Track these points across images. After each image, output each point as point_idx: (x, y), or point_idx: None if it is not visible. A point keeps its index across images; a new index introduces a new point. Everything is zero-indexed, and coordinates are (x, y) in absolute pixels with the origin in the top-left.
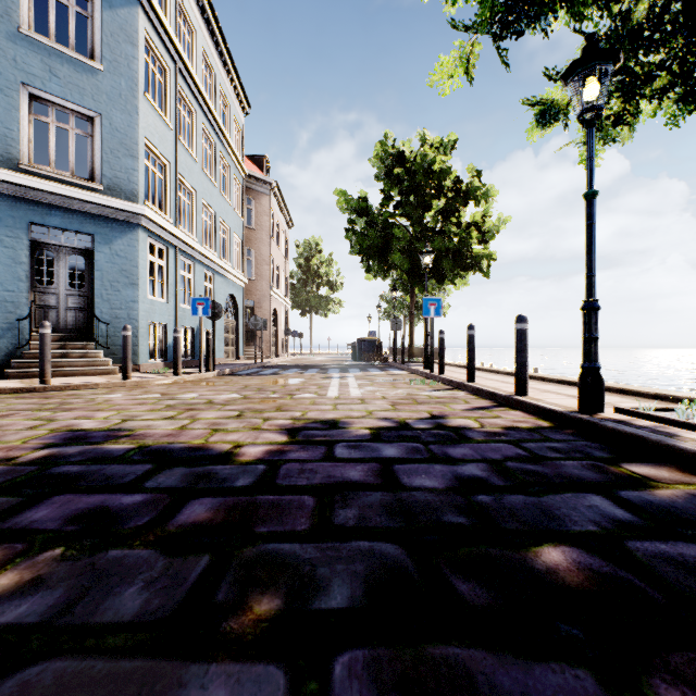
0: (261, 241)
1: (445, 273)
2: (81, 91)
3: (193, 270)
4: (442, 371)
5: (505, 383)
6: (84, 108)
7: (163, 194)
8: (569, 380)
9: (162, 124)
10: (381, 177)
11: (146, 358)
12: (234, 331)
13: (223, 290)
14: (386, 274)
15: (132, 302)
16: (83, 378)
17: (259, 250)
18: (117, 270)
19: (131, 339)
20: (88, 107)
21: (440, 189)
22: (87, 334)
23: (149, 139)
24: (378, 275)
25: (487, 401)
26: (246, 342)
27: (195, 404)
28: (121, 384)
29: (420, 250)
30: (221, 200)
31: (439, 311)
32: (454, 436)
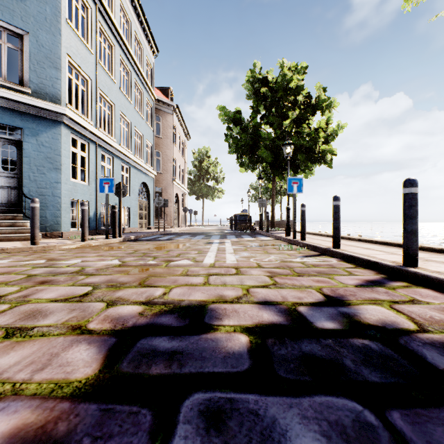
0: (166, 146)
1: (298, 165)
2: (11, 13)
3: (112, 162)
4: (303, 238)
5: (369, 249)
6: (14, 26)
7: (85, 102)
8: (434, 247)
9: (84, 48)
10: (251, 96)
11: (68, 227)
12: (146, 208)
13: (137, 179)
14: (255, 166)
15: (55, 183)
16: (3, 244)
17: (165, 152)
18: (43, 157)
19: (38, 210)
20: (17, 25)
21: (295, 102)
22: (18, 208)
23: (71, 57)
24: (249, 168)
25: (371, 272)
26: (156, 216)
27: (60, 273)
28: (27, 249)
29: (280, 147)
30: (135, 114)
31: (301, 188)
32: (405, 363)
